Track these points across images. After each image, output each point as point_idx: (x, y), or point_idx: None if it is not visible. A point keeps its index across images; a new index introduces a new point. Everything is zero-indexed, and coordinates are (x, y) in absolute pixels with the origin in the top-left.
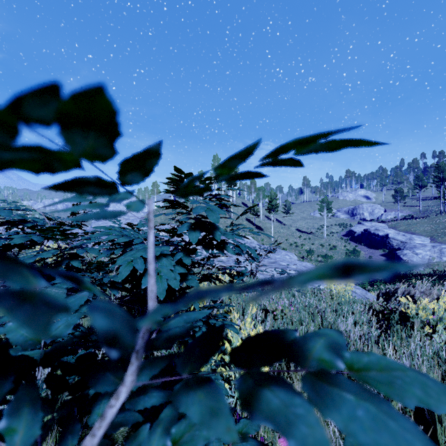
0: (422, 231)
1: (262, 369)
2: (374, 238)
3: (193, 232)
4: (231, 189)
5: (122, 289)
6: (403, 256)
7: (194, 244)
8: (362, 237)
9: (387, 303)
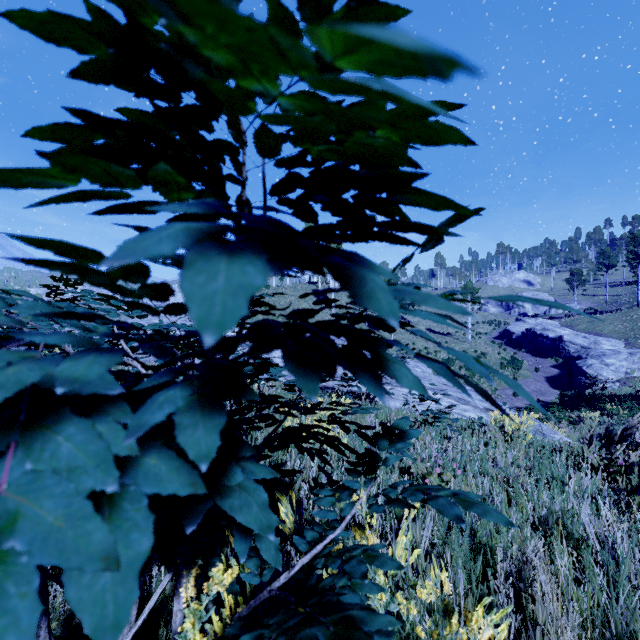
0: (612, 332)
1: None
2: (541, 342)
3: (217, 257)
4: None
5: None
6: (587, 368)
7: None
8: (523, 340)
9: (611, 453)
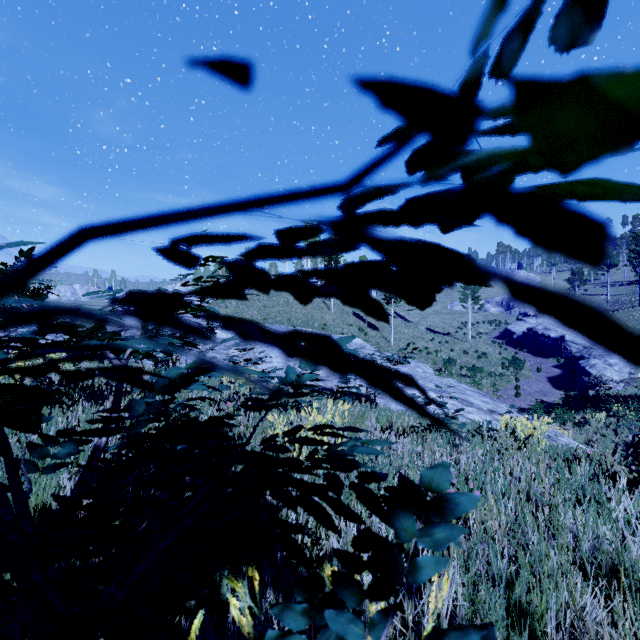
0: None
1: None
2: (543, 342)
3: None
4: None
5: None
6: (590, 369)
7: None
8: (524, 340)
9: None
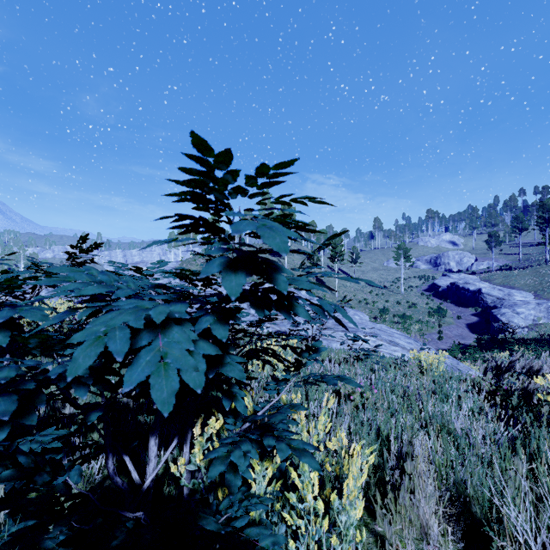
0: (523, 285)
1: (352, 514)
2: (463, 294)
3: (232, 274)
4: (302, 202)
5: (97, 386)
6: (500, 316)
7: (236, 299)
8: (448, 292)
9: (499, 380)
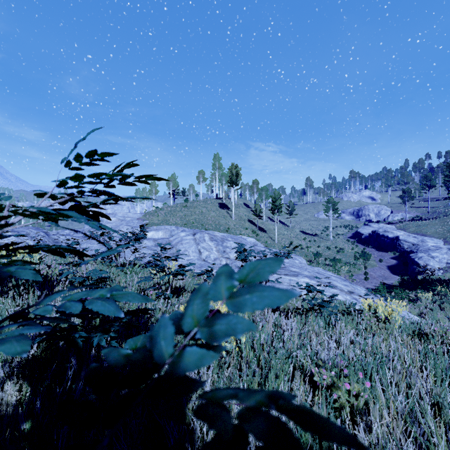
0: (434, 233)
1: None
2: (383, 240)
3: None
4: None
5: None
6: (418, 260)
7: None
8: (369, 239)
9: None
